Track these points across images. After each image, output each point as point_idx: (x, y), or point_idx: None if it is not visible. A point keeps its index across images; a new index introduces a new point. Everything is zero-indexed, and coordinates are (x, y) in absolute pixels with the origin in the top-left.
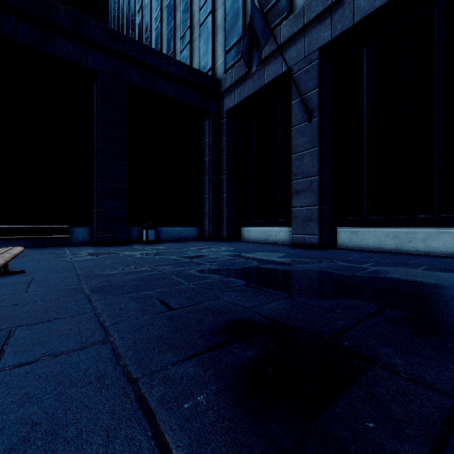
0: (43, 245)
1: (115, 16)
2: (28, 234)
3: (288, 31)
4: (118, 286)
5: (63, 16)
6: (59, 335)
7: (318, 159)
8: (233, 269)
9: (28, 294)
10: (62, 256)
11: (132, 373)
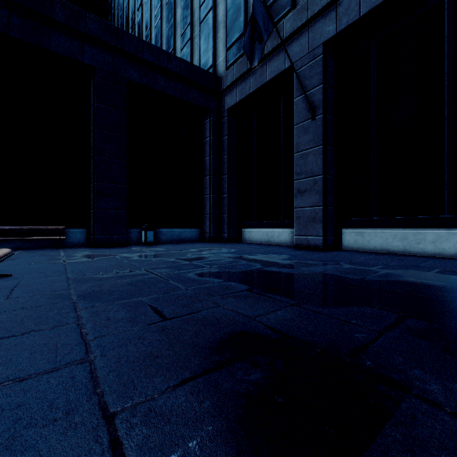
0: (38, 247)
1: (114, 15)
2: (22, 235)
3: (291, 26)
4: (109, 292)
5: (58, 10)
6: (31, 352)
7: (322, 158)
8: (234, 272)
9: (8, 301)
10: (56, 258)
11: (109, 405)
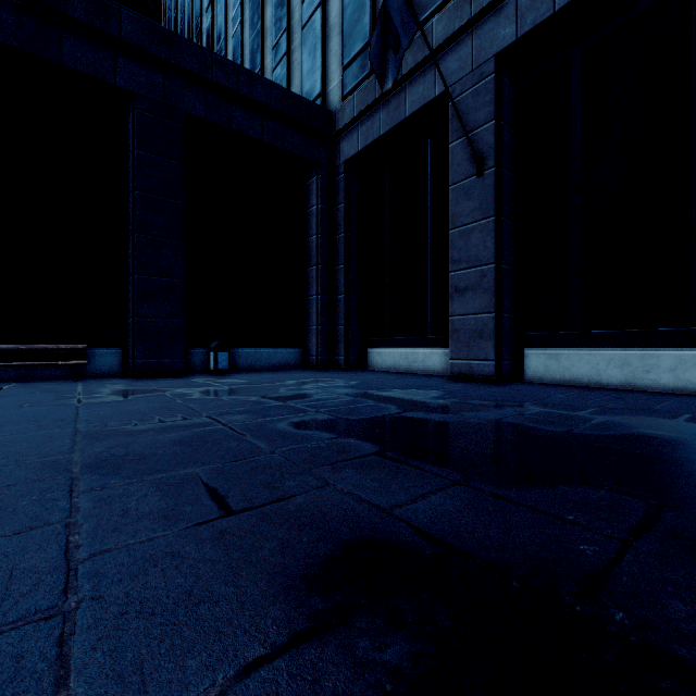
0: (44, 378)
1: (171, 19)
2: (18, 359)
3: (445, 29)
4: (138, 457)
5: (76, 1)
6: None
7: (494, 237)
8: (354, 420)
9: None
10: (67, 396)
11: None
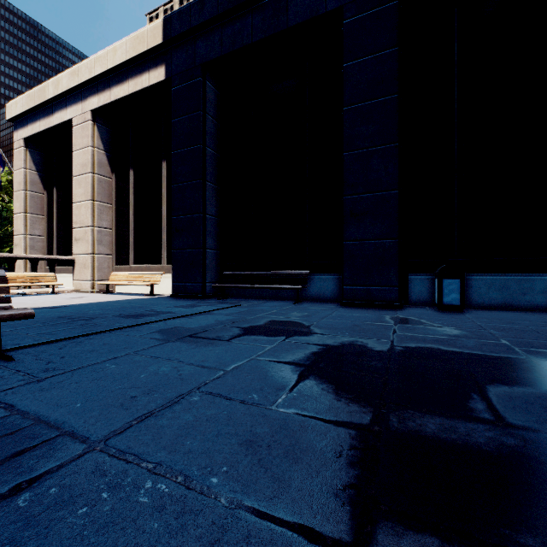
0: (288, 298)
1: None
2: (265, 282)
3: None
4: None
5: None
6: None
7: None
8: None
9: None
10: (219, 323)
11: None
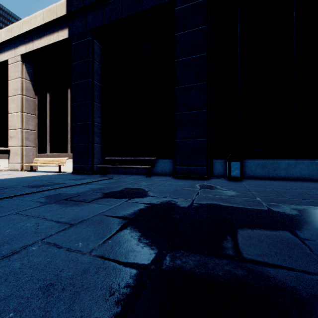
0: (144, 173)
1: None
2: (130, 164)
3: None
4: None
5: None
6: None
7: None
8: None
9: None
10: (91, 190)
11: None
